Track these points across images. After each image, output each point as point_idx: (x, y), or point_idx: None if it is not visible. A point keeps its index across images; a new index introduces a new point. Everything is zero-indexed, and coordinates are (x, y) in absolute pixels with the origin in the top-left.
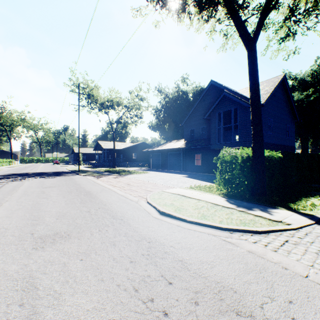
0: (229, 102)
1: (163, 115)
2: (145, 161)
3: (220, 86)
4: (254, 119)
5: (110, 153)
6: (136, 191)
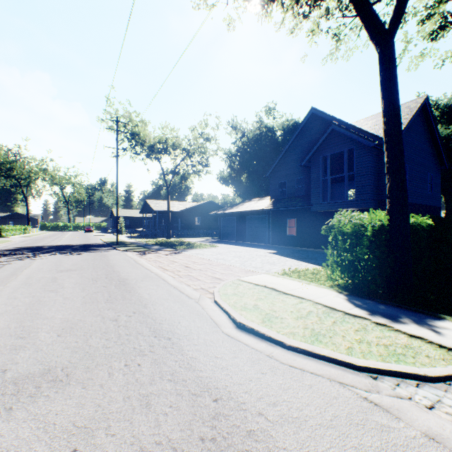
0: (341, 140)
1: (239, 162)
2: (213, 228)
3: (325, 116)
4: (391, 163)
5: (163, 216)
6: (197, 280)
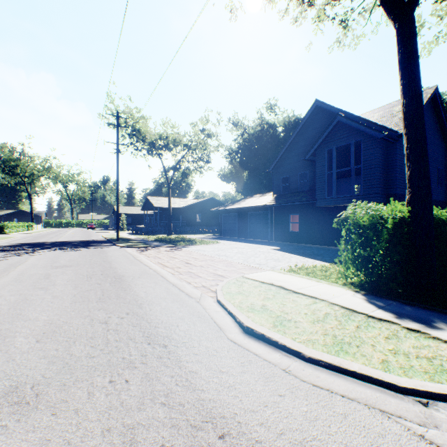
0: (347, 132)
1: (240, 158)
2: (214, 225)
3: (330, 109)
4: (412, 149)
5: (164, 213)
6: (198, 277)
